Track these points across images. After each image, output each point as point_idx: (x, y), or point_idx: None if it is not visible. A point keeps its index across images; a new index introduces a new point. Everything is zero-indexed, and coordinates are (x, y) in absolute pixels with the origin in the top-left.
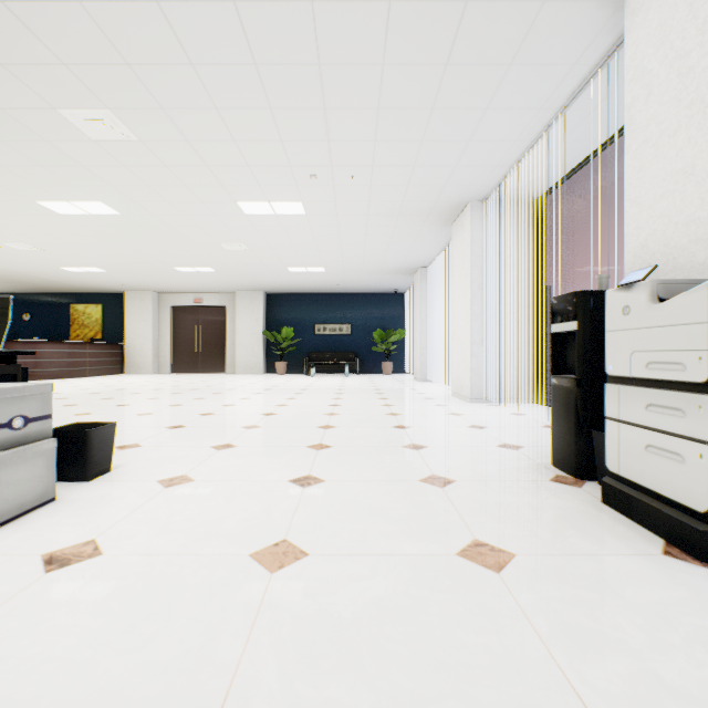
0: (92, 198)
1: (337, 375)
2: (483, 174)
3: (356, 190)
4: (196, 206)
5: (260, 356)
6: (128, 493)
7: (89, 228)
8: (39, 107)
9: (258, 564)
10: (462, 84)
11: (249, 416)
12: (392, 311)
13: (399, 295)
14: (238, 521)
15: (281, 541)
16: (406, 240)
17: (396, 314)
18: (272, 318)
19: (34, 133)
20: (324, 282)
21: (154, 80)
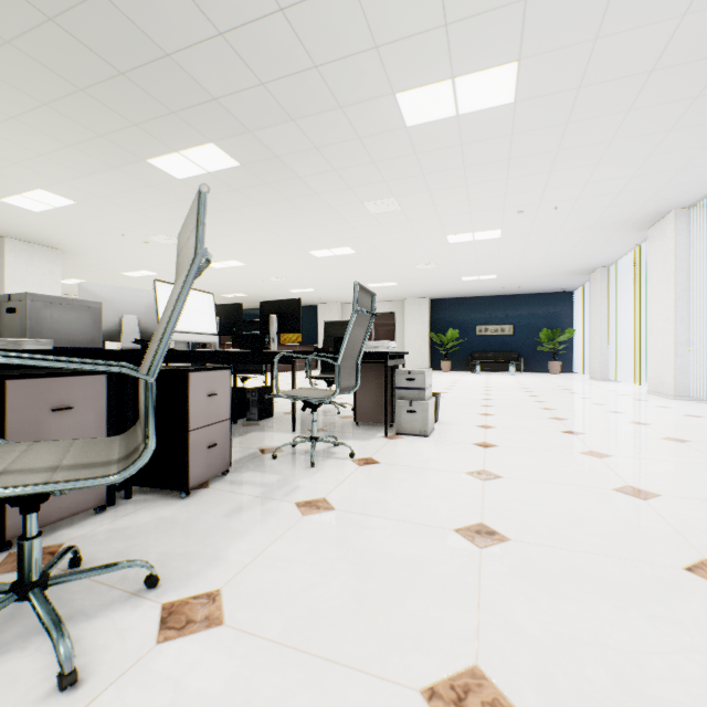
0: (344, 246)
1: (501, 373)
2: (693, 188)
3: (555, 216)
4: (413, 242)
5: (425, 356)
6: (468, 429)
7: (327, 264)
8: (353, 203)
9: (587, 456)
10: (682, 138)
11: (473, 400)
12: (558, 310)
13: (567, 294)
14: (553, 443)
15: (590, 451)
16: (591, 246)
17: (563, 313)
18: (435, 321)
19: (339, 216)
20: (490, 287)
21: (433, 179)
